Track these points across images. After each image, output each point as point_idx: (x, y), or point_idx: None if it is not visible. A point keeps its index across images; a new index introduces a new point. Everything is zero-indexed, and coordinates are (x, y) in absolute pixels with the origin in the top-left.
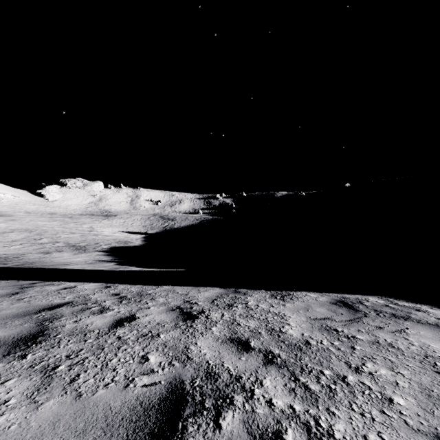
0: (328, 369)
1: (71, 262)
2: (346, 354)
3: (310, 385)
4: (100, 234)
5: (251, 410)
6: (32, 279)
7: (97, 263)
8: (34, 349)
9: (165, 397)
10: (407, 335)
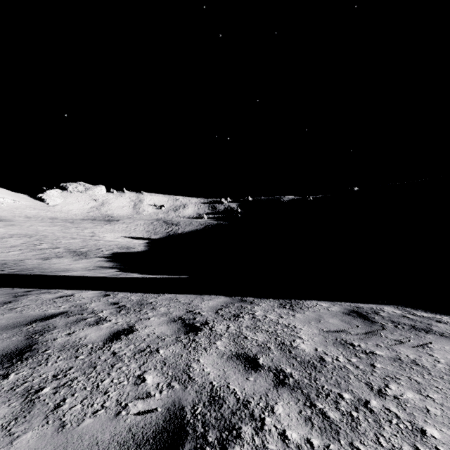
0: (348, 392)
1: (71, 269)
2: (365, 373)
3: (328, 412)
4: (101, 240)
5: (262, 446)
6: (28, 286)
7: (97, 270)
8: (19, 367)
9: (161, 427)
10: (431, 351)
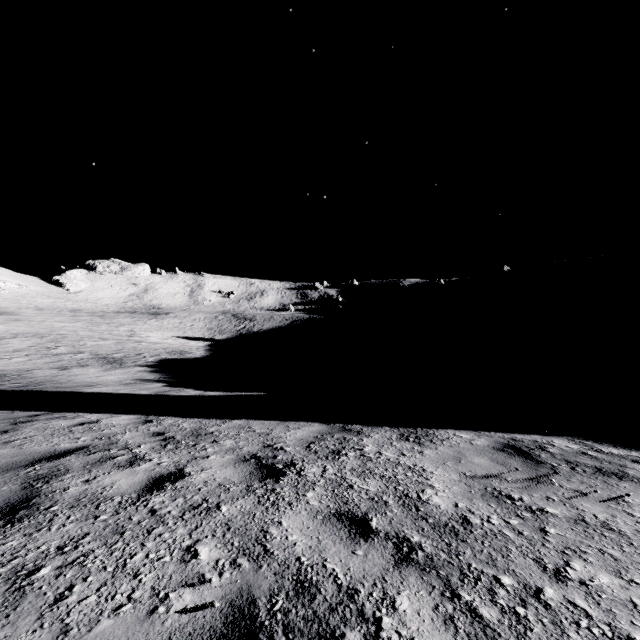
0: (508, 574)
1: (99, 383)
2: (533, 543)
3: (480, 608)
4: (144, 341)
5: None
6: (35, 409)
7: (137, 384)
8: (7, 534)
9: (220, 634)
10: (629, 507)
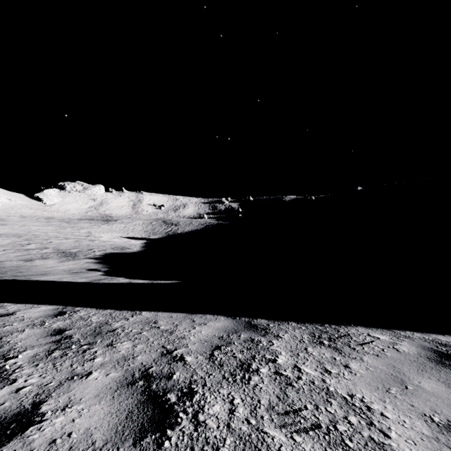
0: None
1: (52, 272)
2: None
3: None
4: (97, 240)
5: None
6: None
7: (81, 273)
8: None
9: None
10: None
